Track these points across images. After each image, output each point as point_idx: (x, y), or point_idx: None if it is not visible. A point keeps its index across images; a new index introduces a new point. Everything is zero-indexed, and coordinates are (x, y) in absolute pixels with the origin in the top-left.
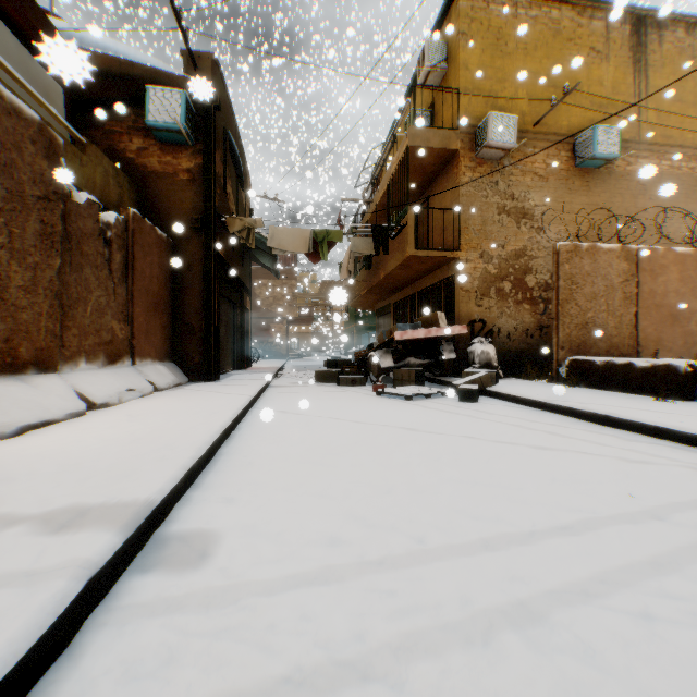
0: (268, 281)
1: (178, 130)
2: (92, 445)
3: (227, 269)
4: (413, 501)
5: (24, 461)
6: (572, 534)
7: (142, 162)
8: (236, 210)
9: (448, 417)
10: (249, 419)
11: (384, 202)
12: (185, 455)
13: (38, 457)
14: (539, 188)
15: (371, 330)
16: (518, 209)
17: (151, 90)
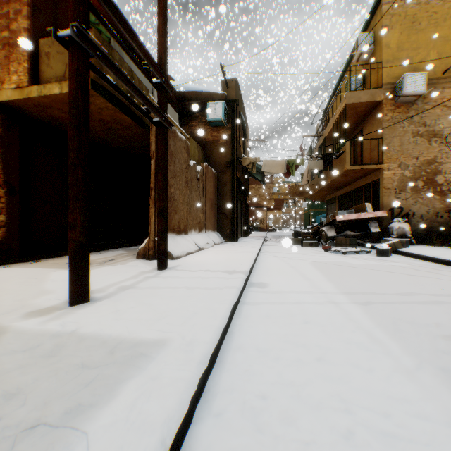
0: (255, 185)
1: (220, 120)
2: (213, 259)
3: (240, 184)
4: (336, 283)
5: (199, 261)
6: (401, 295)
7: (203, 137)
8: (243, 151)
9: (365, 262)
10: (261, 257)
11: (331, 135)
12: (248, 263)
13: (201, 261)
14: (446, 115)
15: (322, 213)
16: (429, 132)
17: (209, 104)
